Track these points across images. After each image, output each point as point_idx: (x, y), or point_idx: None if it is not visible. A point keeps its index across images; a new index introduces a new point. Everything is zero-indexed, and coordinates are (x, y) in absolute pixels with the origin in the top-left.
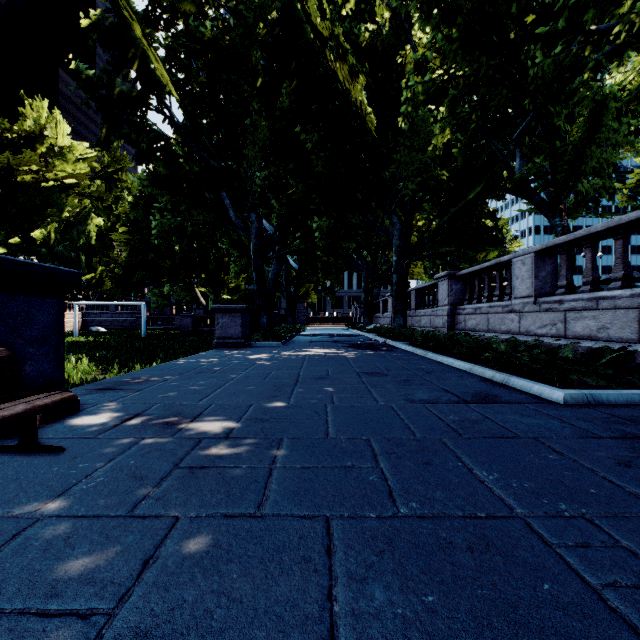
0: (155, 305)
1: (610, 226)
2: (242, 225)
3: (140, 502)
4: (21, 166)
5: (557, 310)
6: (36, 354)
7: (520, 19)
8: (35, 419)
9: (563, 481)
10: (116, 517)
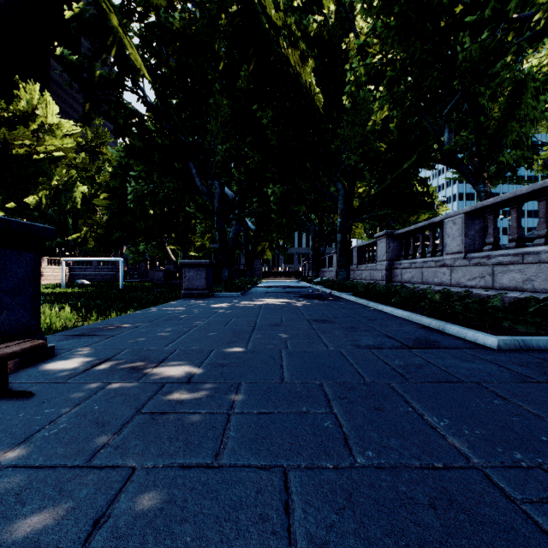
0: (132, 261)
1: (535, 189)
2: (206, 191)
3: (99, 451)
4: (16, 141)
5: (485, 264)
6: (12, 304)
7: (451, 8)
8: (6, 365)
9: (513, 428)
10: (73, 468)
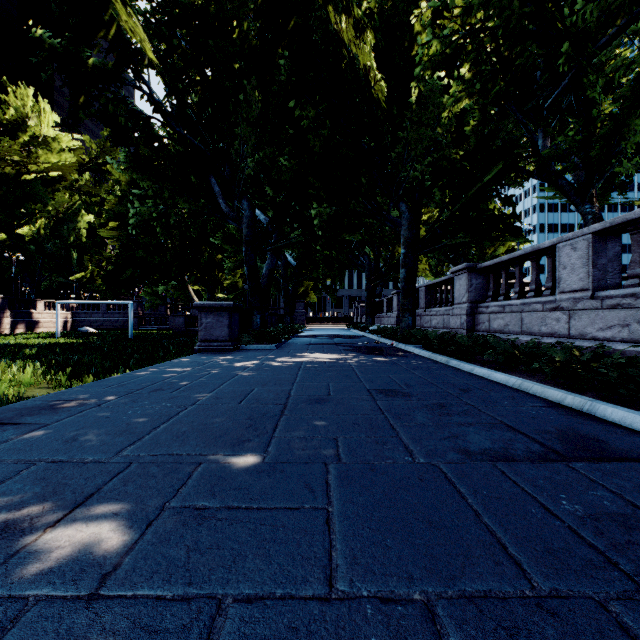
0: (149, 304)
1: None
2: (232, 214)
3: None
4: (0, 155)
5: (631, 306)
6: None
7: None
8: None
9: None
10: None
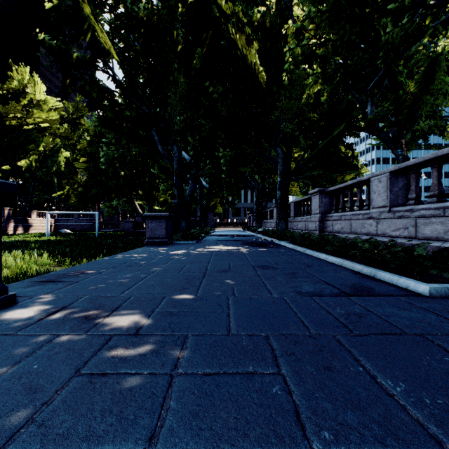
0: (107, 214)
1: None
2: (167, 155)
3: (18, 430)
4: (9, 113)
5: (409, 217)
6: None
7: None
8: None
9: None
10: None
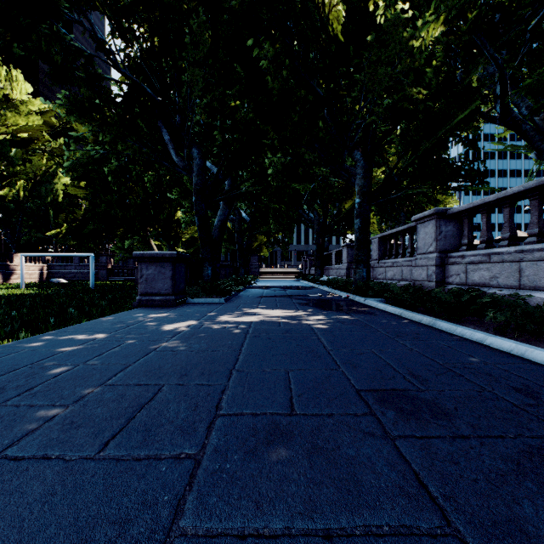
0: (118, 258)
1: None
2: (183, 163)
3: None
4: None
5: None
6: None
7: None
8: None
9: None
10: None
